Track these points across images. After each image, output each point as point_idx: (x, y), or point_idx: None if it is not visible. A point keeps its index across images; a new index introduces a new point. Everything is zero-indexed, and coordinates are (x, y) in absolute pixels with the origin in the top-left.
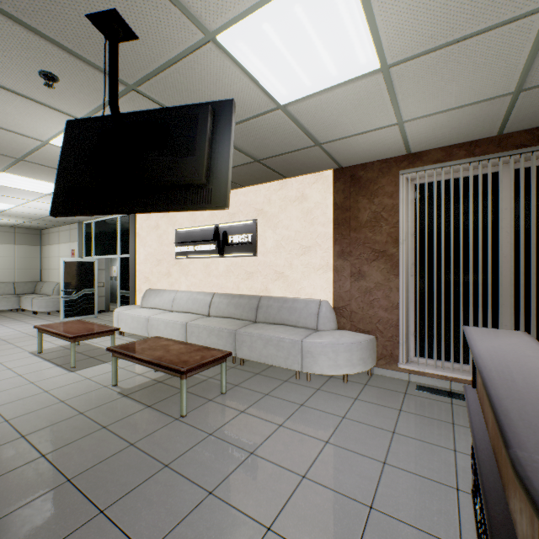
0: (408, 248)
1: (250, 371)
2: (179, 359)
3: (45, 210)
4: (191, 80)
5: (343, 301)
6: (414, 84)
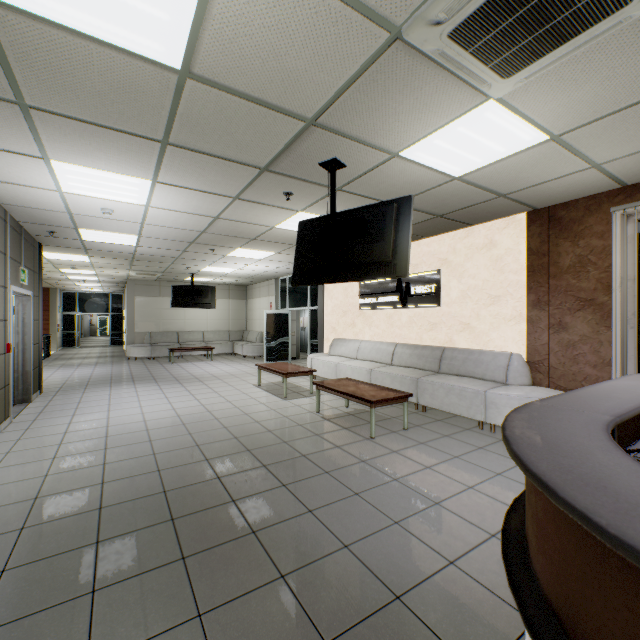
0: (626, 296)
1: (431, 418)
2: (368, 393)
3: (255, 271)
4: (380, 178)
5: (538, 355)
6: (595, 139)
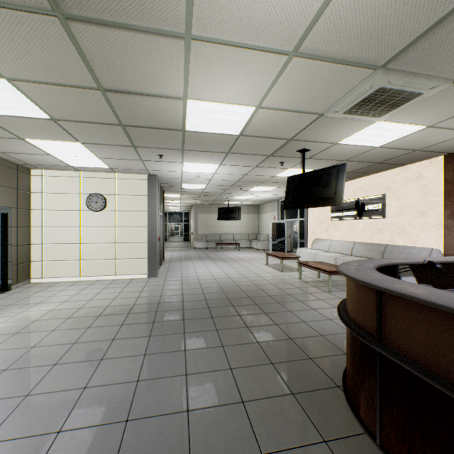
0: None
1: None
2: (328, 268)
3: (264, 197)
4: (330, 152)
5: (452, 250)
6: None
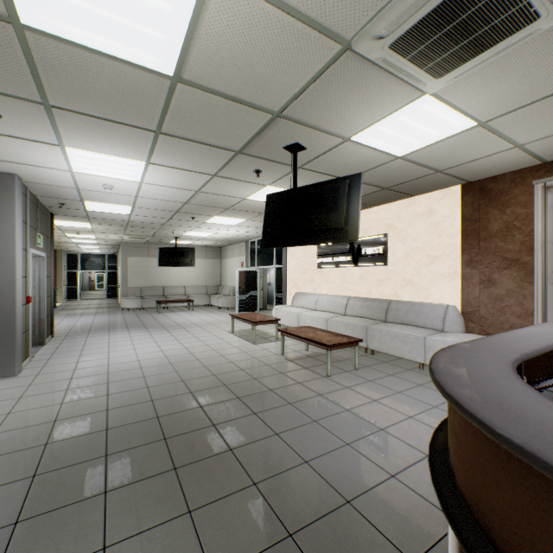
0: (546, 256)
1: (379, 360)
2: (325, 339)
3: (228, 235)
4: (334, 158)
5: (471, 307)
6: (516, 125)
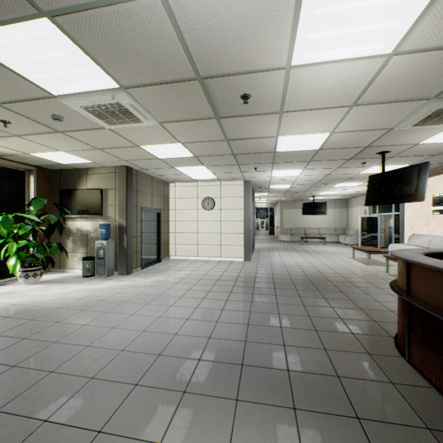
0: None
1: None
2: None
3: (351, 192)
4: (414, 150)
5: None
6: None
